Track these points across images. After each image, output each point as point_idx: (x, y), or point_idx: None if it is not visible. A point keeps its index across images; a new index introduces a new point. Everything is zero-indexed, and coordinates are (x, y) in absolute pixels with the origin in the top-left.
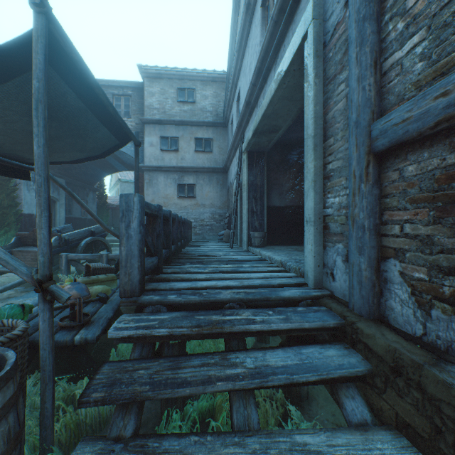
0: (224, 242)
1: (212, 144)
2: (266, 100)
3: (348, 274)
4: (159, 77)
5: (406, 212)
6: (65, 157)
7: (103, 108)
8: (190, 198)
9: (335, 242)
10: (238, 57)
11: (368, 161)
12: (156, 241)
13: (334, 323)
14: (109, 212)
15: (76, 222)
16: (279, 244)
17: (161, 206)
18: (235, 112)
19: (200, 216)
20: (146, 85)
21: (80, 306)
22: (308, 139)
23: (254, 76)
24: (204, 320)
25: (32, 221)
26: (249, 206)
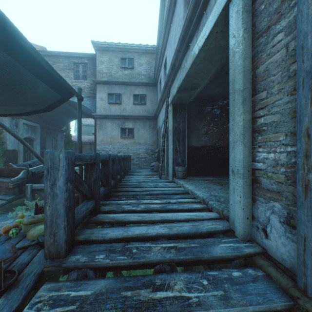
0: (154, 171)
1: (146, 99)
2: (189, 62)
3: (296, 246)
4: (107, 49)
5: None
6: (11, 110)
7: (36, 63)
8: (130, 138)
9: (269, 199)
10: (165, 33)
11: None
12: (93, 185)
13: (282, 304)
14: (73, 147)
15: None
16: (196, 175)
17: (98, 153)
18: (163, 75)
19: (137, 151)
20: (98, 56)
21: (1, 270)
22: (235, 93)
23: (178, 43)
24: (131, 301)
25: (15, 155)
26: (174, 146)
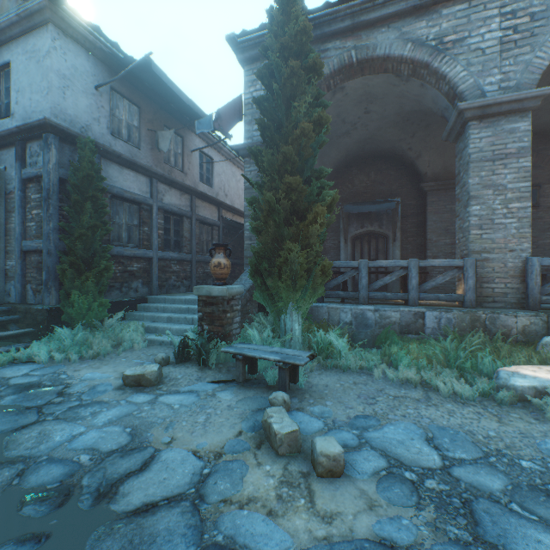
0: None
1: None
2: None
3: (15, 291)
4: None
5: (32, 270)
6: None
7: None
8: None
9: (12, 280)
10: None
11: (22, 253)
12: None
13: (9, 309)
14: None
15: None
16: None
17: None
18: None
19: None
20: None
21: None
22: None
23: None
24: None
25: None
26: None
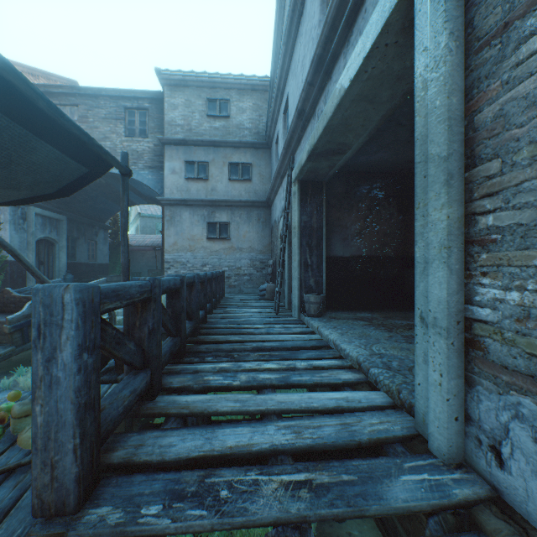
0: (266, 299)
1: (252, 171)
2: (331, 103)
3: None
4: (183, 84)
5: None
6: None
7: (27, 103)
8: (223, 240)
9: (509, 386)
10: (286, 53)
11: None
12: (148, 341)
13: None
14: None
15: (81, 269)
16: (342, 308)
17: (158, 279)
18: (281, 128)
19: (235, 263)
20: (167, 95)
21: None
22: (429, 163)
23: (311, 69)
24: None
25: (21, 270)
26: (302, 257)
